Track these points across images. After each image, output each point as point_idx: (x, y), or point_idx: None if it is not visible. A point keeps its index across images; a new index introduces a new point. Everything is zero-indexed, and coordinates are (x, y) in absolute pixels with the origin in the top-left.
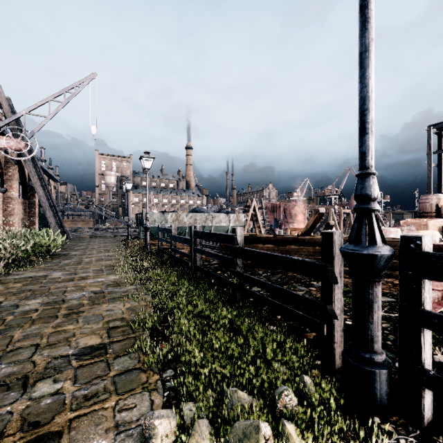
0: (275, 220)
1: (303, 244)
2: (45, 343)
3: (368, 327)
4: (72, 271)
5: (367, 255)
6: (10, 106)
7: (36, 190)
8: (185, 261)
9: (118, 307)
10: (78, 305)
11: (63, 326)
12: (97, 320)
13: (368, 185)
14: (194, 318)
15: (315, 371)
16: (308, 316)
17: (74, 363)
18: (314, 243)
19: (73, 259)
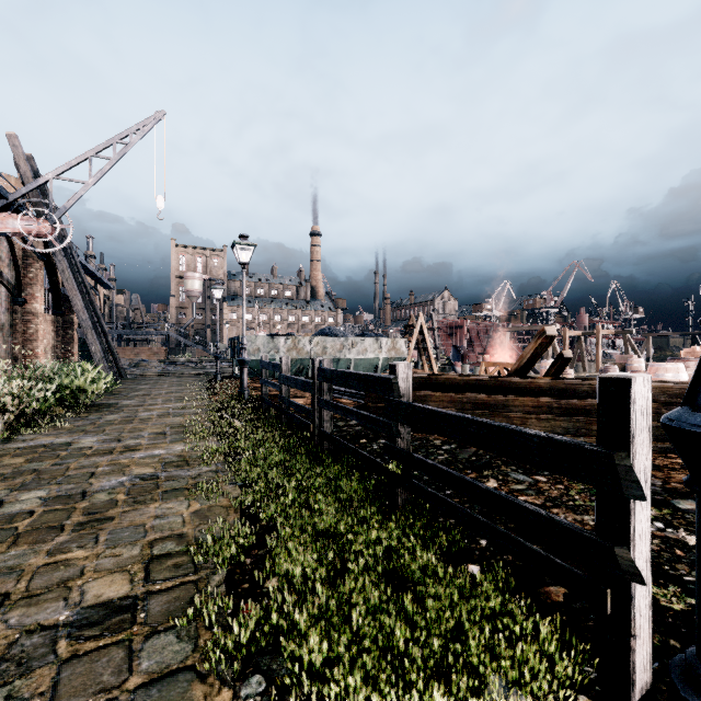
0: (455, 348)
1: (515, 392)
2: (21, 592)
3: None
4: (114, 435)
5: None
6: (32, 169)
7: (71, 300)
8: (303, 421)
9: (177, 510)
10: (107, 504)
11: (67, 551)
12: (132, 539)
13: None
14: (316, 538)
15: (589, 700)
16: (562, 563)
17: (62, 648)
18: (536, 390)
19: (121, 413)
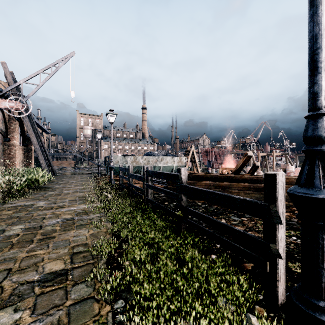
0: (208, 161)
1: (234, 181)
2: (16, 268)
3: (322, 274)
4: (53, 201)
5: (323, 200)
6: (12, 78)
7: (31, 139)
8: (139, 194)
9: (83, 233)
10: (52, 231)
11: (35, 251)
12: (64, 246)
13: (321, 126)
14: (145, 245)
15: (259, 307)
16: (249, 252)
17: (36, 290)
18: (243, 180)
19: (55, 191)
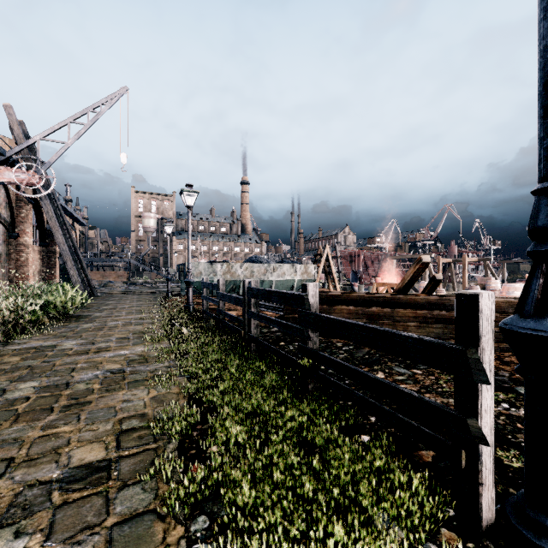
0: (354, 272)
1: (399, 306)
2: (23, 457)
3: None
4: (89, 340)
5: None
6: (23, 132)
7: (54, 234)
8: (236, 328)
9: (140, 396)
10: (85, 392)
11: (56, 426)
12: (106, 418)
13: None
14: (246, 416)
15: (448, 531)
16: (429, 432)
17: (55, 497)
18: (414, 304)
19: (94, 322)
